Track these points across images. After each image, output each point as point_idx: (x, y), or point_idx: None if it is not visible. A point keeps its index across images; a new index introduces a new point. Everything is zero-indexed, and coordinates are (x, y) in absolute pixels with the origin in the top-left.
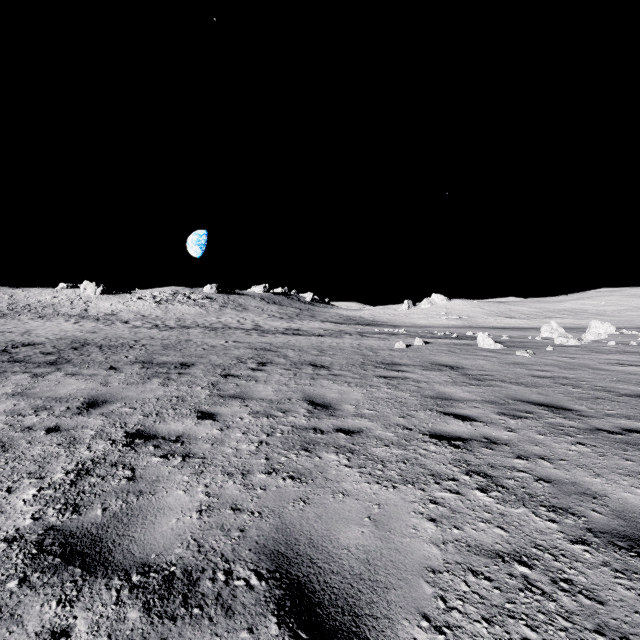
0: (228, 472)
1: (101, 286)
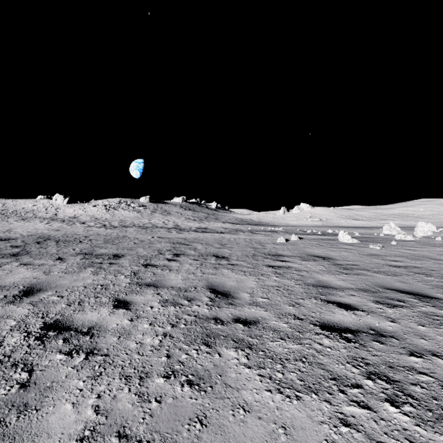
0: (126, 375)
1: (67, 197)
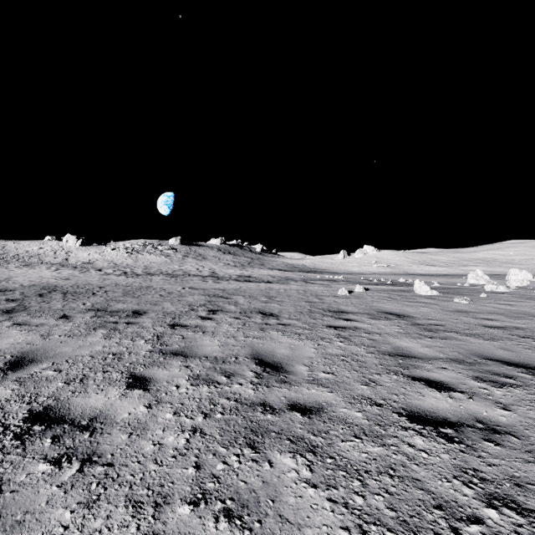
0: (135, 500)
1: (81, 239)
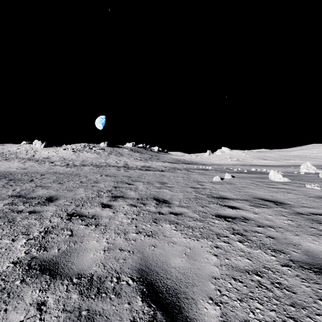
0: None
1: (44, 143)
